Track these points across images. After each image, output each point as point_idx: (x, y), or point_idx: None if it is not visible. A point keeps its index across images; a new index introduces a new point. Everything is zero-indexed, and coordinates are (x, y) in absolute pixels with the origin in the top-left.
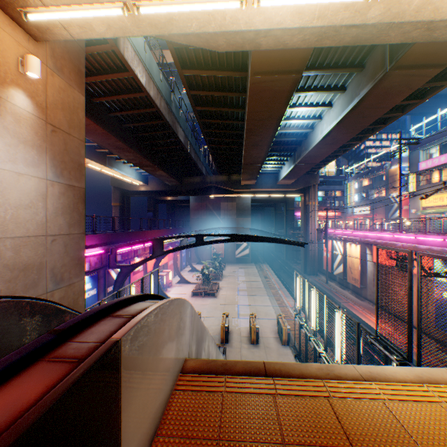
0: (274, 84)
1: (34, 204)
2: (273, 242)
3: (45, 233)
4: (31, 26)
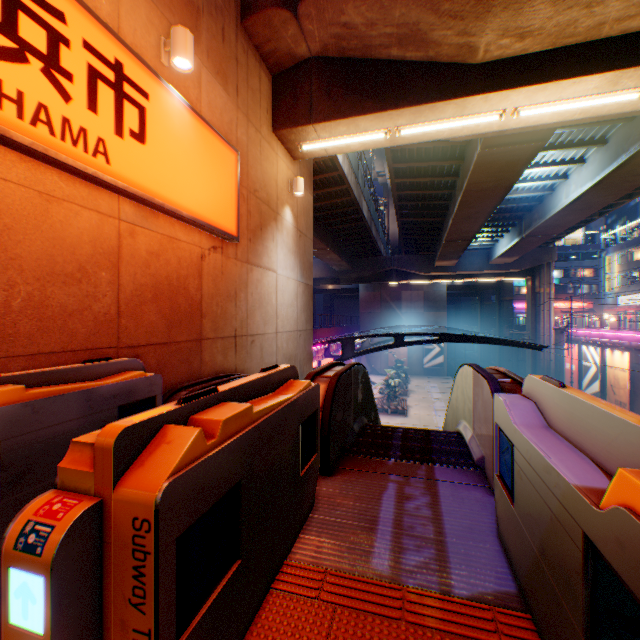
0: (508, 155)
1: (293, 303)
2: (497, 343)
3: (296, 329)
4: (297, 152)
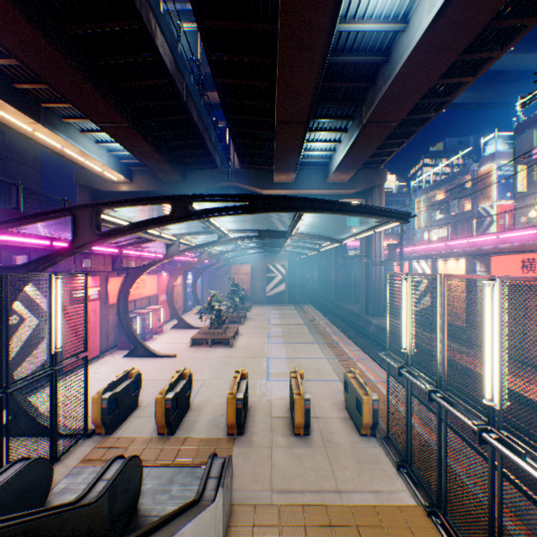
0: None
1: None
2: (342, 211)
3: None
4: None
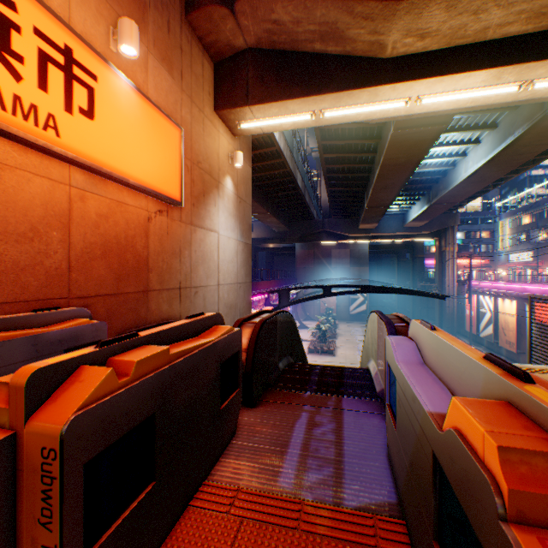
0: (416, 135)
1: (233, 260)
2: (408, 293)
3: (237, 281)
4: (237, 129)
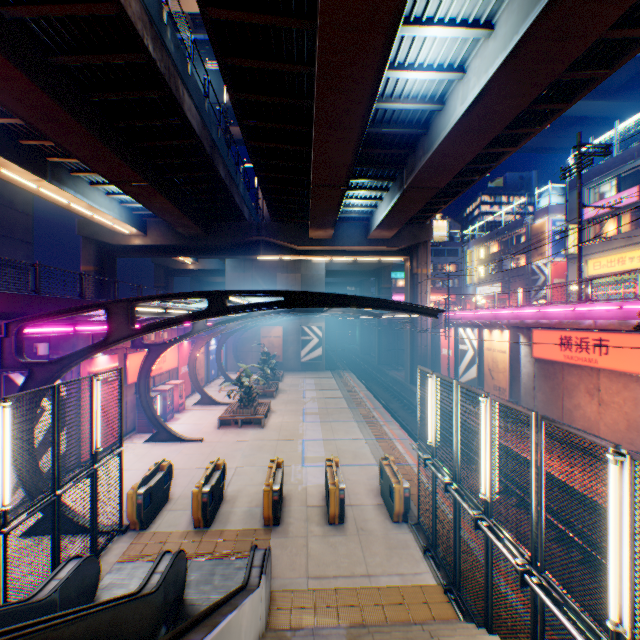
0: None
1: None
2: (375, 307)
3: None
4: None
